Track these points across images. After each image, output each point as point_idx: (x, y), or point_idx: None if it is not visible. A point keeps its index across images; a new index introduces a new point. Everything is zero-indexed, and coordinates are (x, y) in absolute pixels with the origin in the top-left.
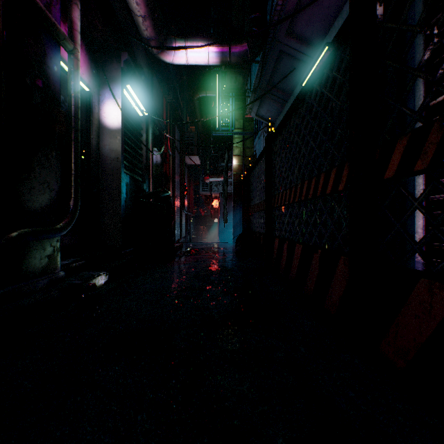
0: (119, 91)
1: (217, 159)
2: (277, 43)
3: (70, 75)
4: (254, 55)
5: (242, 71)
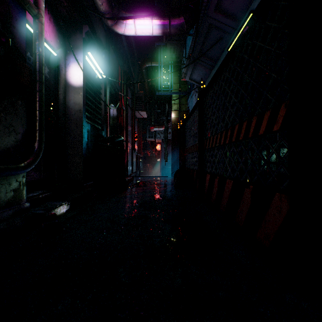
0: (81, 56)
1: (159, 114)
2: (208, 18)
3: (35, 36)
4: (189, 27)
5: (179, 42)
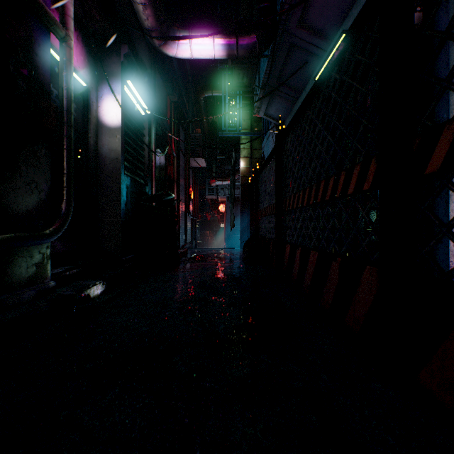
0: (119, 86)
1: (223, 162)
2: (288, 35)
3: (62, 65)
4: (264, 47)
5: (250, 66)
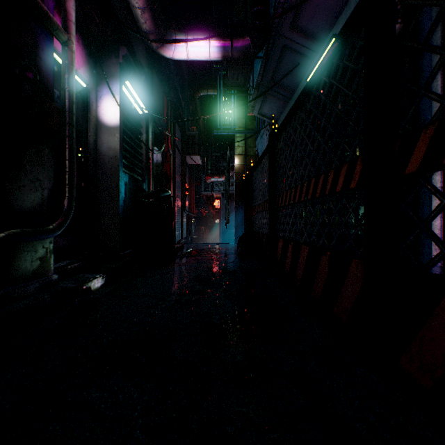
0: (118, 87)
1: (219, 159)
2: (281, 37)
3: (64, 68)
4: (257, 49)
5: (244, 67)
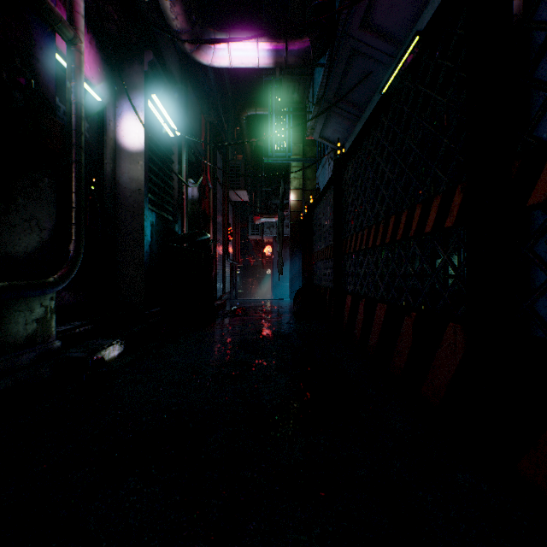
0: (142, 101)
1: (270, 195)
2: (349, 39)
3: (69, 73)
4: (319, 53)
5: (302, 77)
